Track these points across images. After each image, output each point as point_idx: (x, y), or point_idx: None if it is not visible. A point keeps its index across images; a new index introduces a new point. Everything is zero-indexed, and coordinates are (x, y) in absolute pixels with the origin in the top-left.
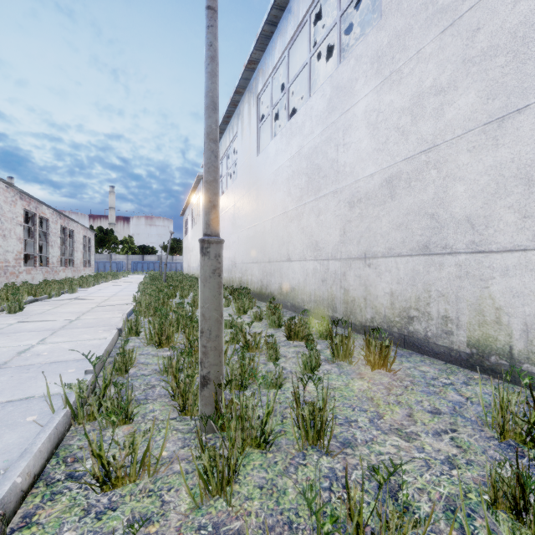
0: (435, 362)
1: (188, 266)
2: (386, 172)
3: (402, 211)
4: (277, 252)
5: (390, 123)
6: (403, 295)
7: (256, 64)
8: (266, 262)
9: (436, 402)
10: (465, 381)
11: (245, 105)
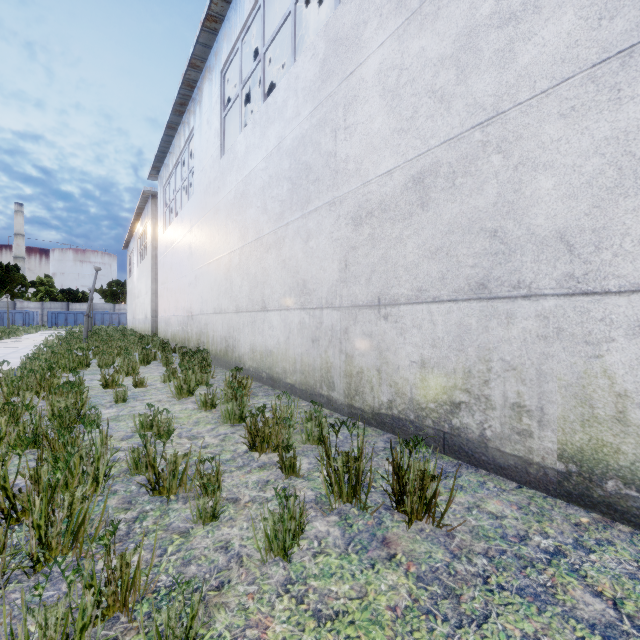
0: (504, 485)
1: (133, 318)
2: (414, 165)
3: (441, 228)
4: (247, 297)
5: (421, 84)
6: (442, 366)
7: (218, 23)
8: (232, 313)
9: (569, 637)
10: (576, 538)
11: (204, 86)
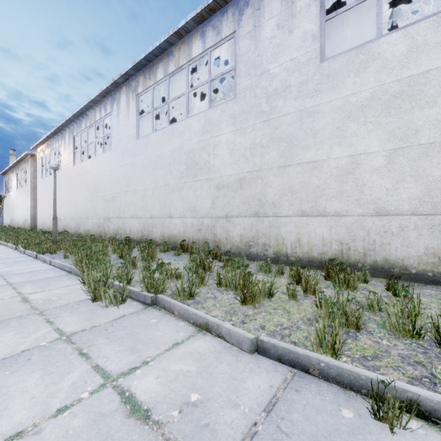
0: None
1: (11, 219)
2: (112, 195)
3: (115, 207)
4: (83, 214)
5: (113, 181)
6: (115, 229)
7: (73, 120)
8: (78, 219)
9: None
10: None
11: (67, 134)
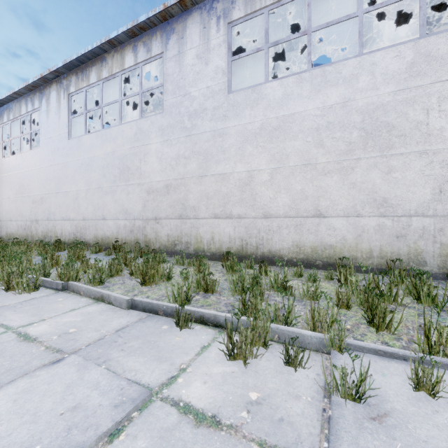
0: None
1: None
2: (41, 195)
3: (44, 208)
4: (5, 216)
5: (42, 181)
6: (44, 232)
7: None
8: None
9: None
10: None
11: None
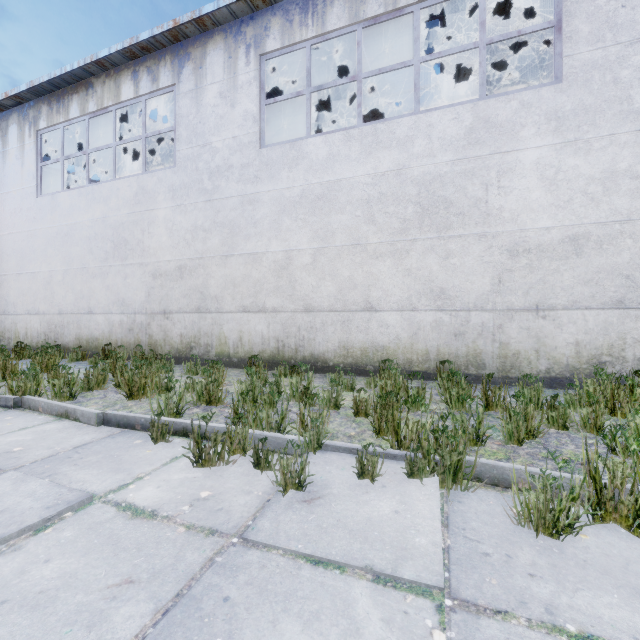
0: None
1: None
2: None
3: None
4: None
5: None
6: None
7: None
8: None
9: None
10: None
11: None
